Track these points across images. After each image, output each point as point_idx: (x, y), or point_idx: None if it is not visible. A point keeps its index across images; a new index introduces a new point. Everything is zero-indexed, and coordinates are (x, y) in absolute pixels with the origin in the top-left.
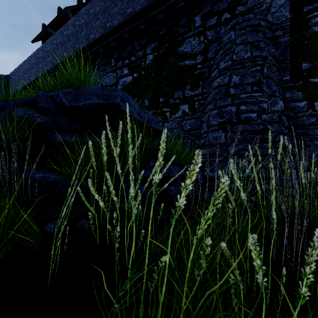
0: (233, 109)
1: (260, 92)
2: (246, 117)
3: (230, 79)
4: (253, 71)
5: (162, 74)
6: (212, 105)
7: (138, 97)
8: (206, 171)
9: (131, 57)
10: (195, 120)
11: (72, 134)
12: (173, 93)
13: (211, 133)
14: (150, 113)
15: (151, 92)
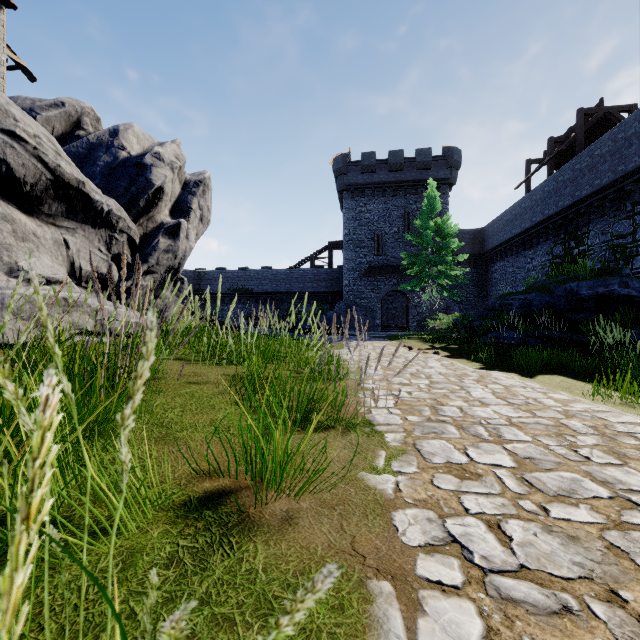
0: None
1: None
2: None
3: None
4: None
5: None
6: None
7: None
8: None
9: None
10: None
11: (579, 312)
12: None
13: None
14: None
15: None
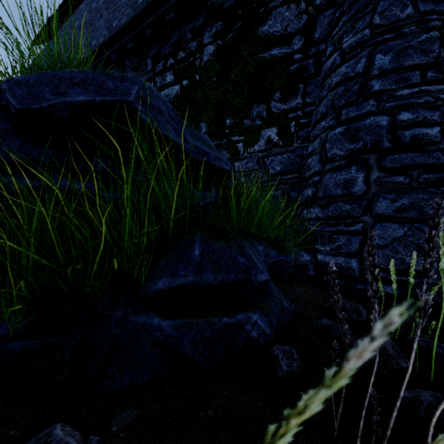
0: (381, 121)
1: (442, 83)
2: (415, 136)
3: (371, 62)
4: (423, 42)
5: (231, 76)
6: (330, 119)
7: (190, 120)
8: (321, 252)
9: (179, 53)
10: (289, 155)
11: (21, 173)
12: (249, 108)
13: (332, 174)
14: (207, 137)
15: (211, 110)
